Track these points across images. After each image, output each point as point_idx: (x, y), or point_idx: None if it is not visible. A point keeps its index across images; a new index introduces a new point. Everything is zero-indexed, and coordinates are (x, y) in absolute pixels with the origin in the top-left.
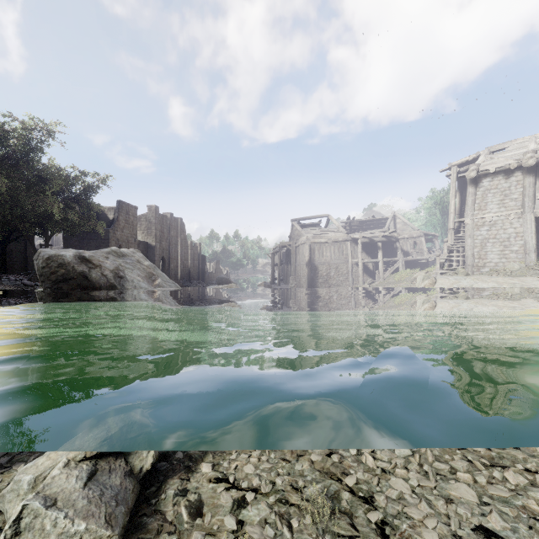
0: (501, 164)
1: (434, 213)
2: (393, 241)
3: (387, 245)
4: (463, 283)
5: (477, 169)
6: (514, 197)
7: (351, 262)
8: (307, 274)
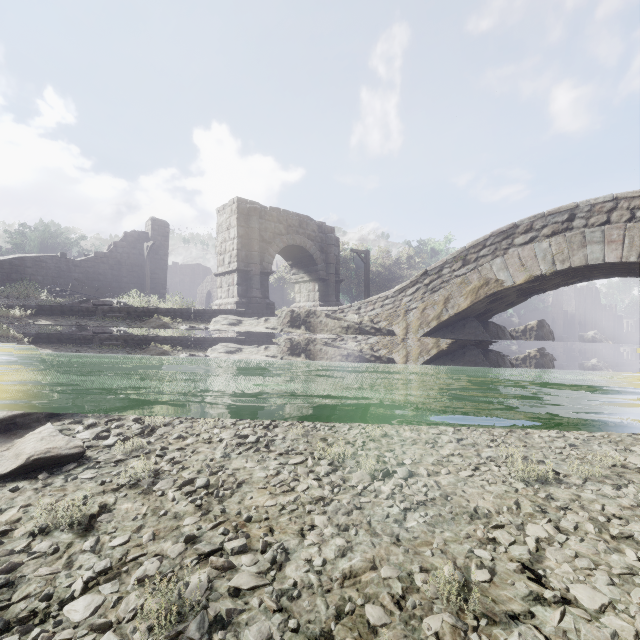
0: None
1: None
2: None
3: None
4: None
5: None
6: None
7: None
8: None
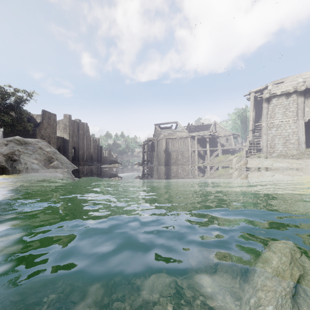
0: (284, 89)
1: (237, 122)
2: (215, 137)
3: (212, 140)
4: (265, 163)
5: (269, 92)
6: (291, 110)
7: (191, 150)
8: (164, 157)
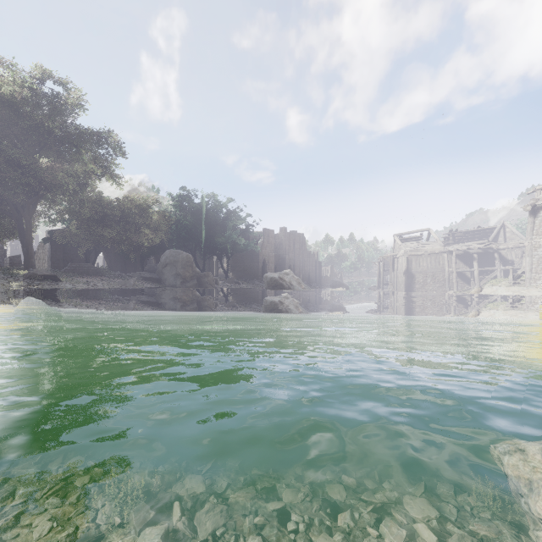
0: None
1: None
2: (490, 252)
3: (488, 255)
4: (498, 292)
5: (534, 204)
6: None
7: (448, 271)
8: (405, 280)
